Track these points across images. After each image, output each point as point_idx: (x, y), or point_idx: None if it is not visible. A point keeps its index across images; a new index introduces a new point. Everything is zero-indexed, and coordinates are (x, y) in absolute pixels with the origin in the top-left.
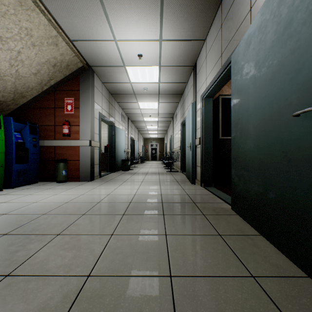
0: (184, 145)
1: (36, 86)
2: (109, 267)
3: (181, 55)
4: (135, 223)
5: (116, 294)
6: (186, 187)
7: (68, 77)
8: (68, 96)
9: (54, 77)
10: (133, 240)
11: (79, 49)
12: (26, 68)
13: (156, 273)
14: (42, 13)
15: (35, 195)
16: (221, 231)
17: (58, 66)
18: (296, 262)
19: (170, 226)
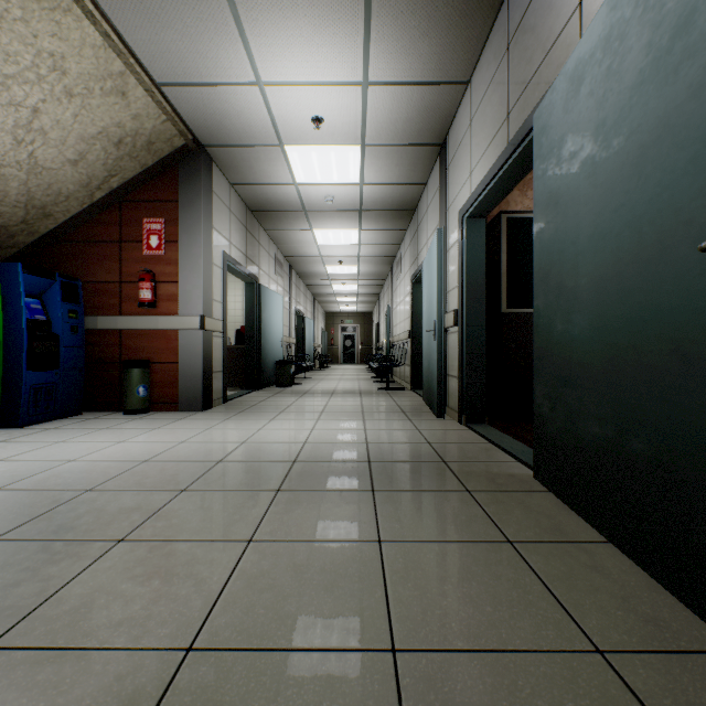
0: (417, 328)
1: (78, 190)
2: (242, 626)
3: (412, 119)
4: (306, 511)
5: (256, 699)
6: (425, 425)
7: (151, 171)
8: (153, 214)
9: (118, 171)
10: (300, 554)
11: (177, 105)
12: (53, 147)
13: (357, 643)
14: (89, 18)
15: (73, 444)
16: (513, 532)
17: (127, 143)
18: (705, 613)
19: (390, 521)
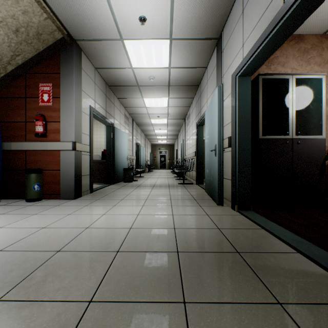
0: (200, 150)
1: None
2: None
3: (201, 18)
4: None
5: None
6: (211, 211)
7: (43, 54)
8: (45, 81)
9: (20, 52)
10: None
11: (53, 7)
12: None
13: None
14: None
15: None
16: None
17: (22, 32)
18: None
19: None
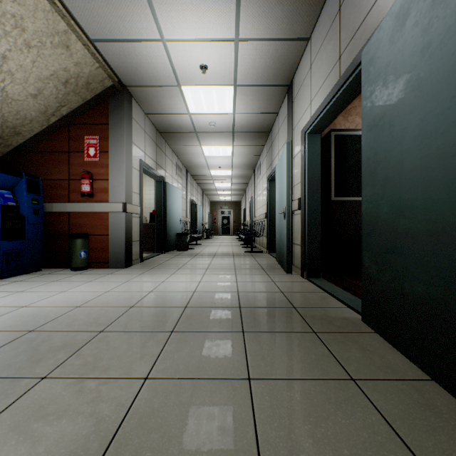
0: (271, 211)
1: (38, 116)
2: None
3: (269, 66)
4: (192, 350)
5: None
6: (279, 278)
7: (90, 103)
8: (91, 133)
9: (66, 103)
10: (185, 392)
11: (106, 56)
12: (19, 85)
13: None
14: None
15: (30, 293)
16: (354, 370)
17: (72, 83)
18: None
19: (257, 359)
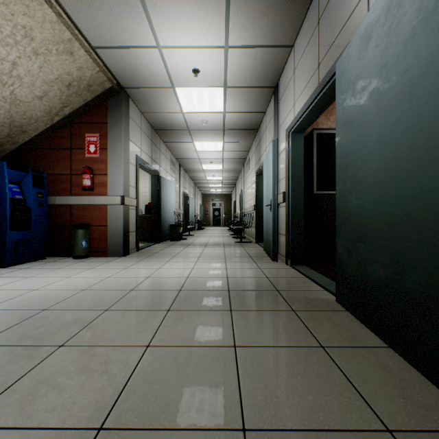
0: (260, 204)
1: (43, 115)
2: (138, 410)
3: (256, 70)
4: (186, 324)
5: None
6: (265, 265)
7: (90, 104)
8: (91, 131)
9: (69, 103)
10: (181, 356)
11: (106, 61)
12: (26, 88)
13: (218, 424)
14: (47, 3)
15: (38, 278)
16: (324, 339)
17: (74, 86)
18: None
19: (242, 331)
